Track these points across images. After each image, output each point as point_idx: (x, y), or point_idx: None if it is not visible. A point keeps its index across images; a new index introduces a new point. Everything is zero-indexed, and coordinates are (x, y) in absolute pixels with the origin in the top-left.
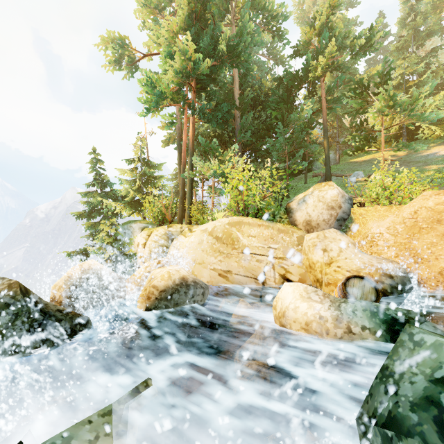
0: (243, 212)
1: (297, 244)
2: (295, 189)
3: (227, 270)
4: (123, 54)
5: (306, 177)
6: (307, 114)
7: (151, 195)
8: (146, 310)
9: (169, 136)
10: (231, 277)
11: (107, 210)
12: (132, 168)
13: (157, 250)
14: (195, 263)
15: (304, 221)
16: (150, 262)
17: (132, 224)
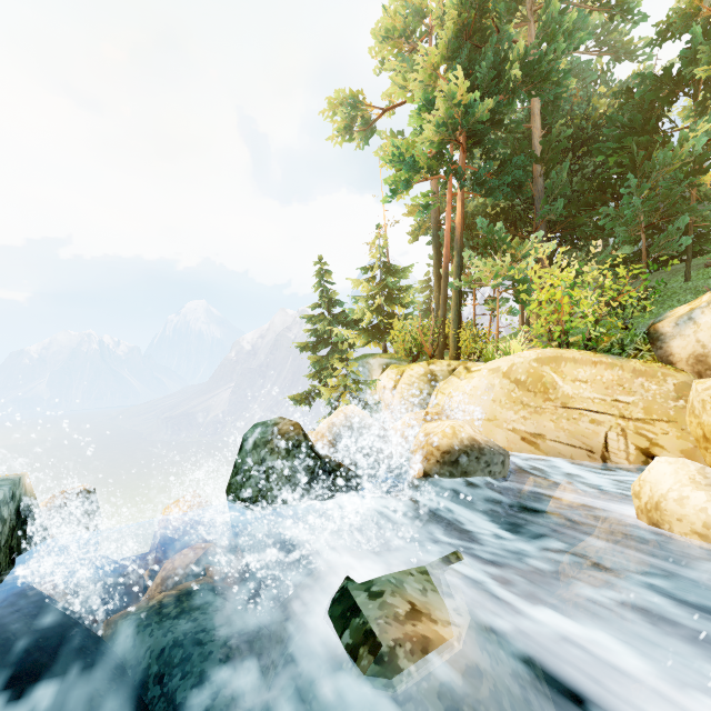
0: (560, 341)
1: (676, 397)
2: (663, 294)
3: (537, 433)
4: (355, 117)
5: (688, 270)
6: (692, 145)
7: (401, 318)
8: (424, 475)
9: (419, 224)
10: (543, 444)
11: (337, 340)
12: (369, 279)
13: (412, 397)
14: (481, 418)
15: (690, 356)
16: (413, 413)
17: (370, 359)
